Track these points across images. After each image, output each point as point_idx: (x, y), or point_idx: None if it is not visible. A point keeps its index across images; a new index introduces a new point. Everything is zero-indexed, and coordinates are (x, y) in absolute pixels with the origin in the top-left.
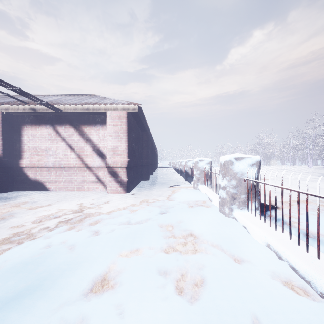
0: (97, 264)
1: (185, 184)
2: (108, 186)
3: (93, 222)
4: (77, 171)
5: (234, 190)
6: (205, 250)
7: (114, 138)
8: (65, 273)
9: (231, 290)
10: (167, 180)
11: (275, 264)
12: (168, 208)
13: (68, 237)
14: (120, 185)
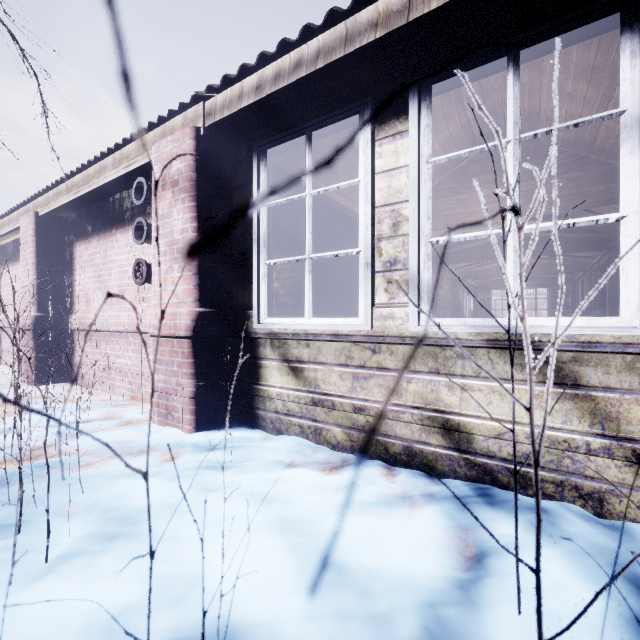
0: None
1: None
2: None
3: None
4: None
5: None
6: None
7: None
8: None
9: None
10: None
11: None
12: None
13: None
14: None
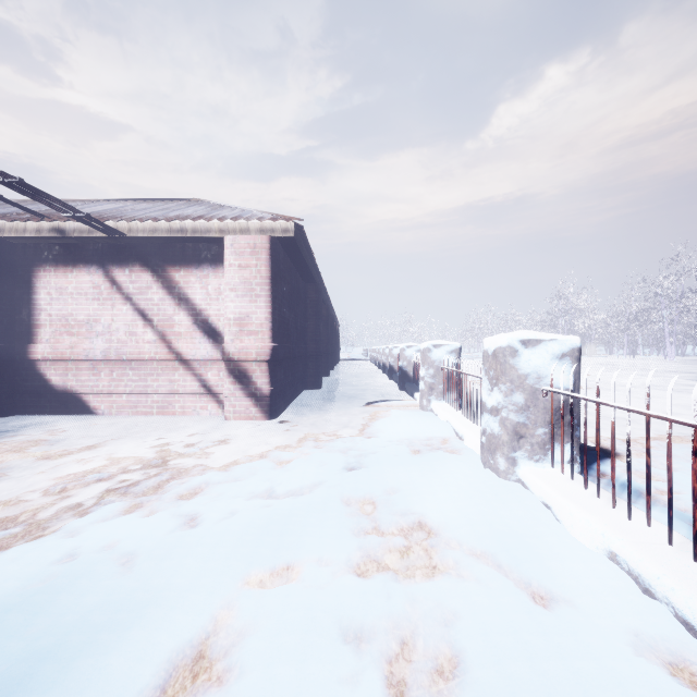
0: (185, 610)
1: (401, 398)
2: (227, 404)
3: (187, 492)
4: (159, 370)
5: (520, 417)
6: (456, 568)
7: (242, 295)
8: (98, 639)
9: (536, 695)
10: (361, 390)
11: (637, 611)
12: (364, 456)
13: (122, 532)
14: (255, 400)
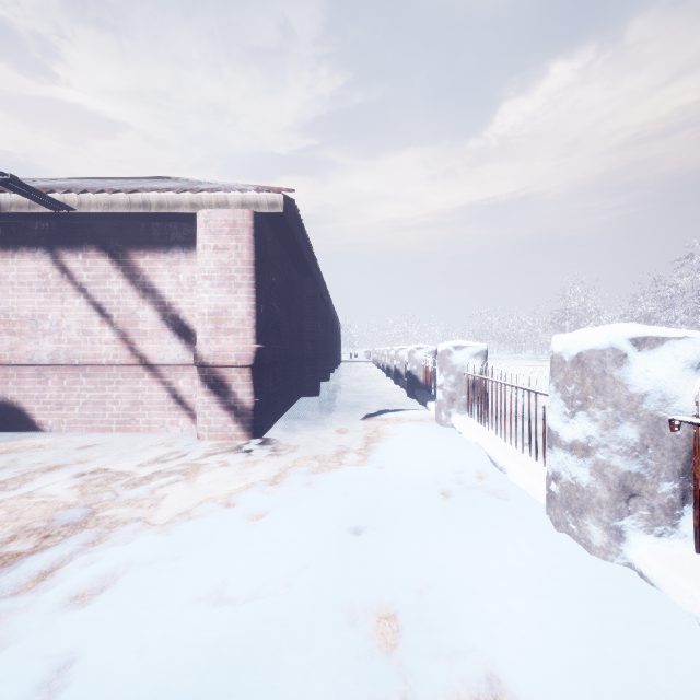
0: None
1: (411, 408)
2: (200, 420)
3: (87, 587)
4: (119, 376)
5: (632, 463)
6: None
7: (218, 285)
8: None
9: None
10: (365, 397)
11: None
12: (374, 504)
13: None
14: (235, 415)
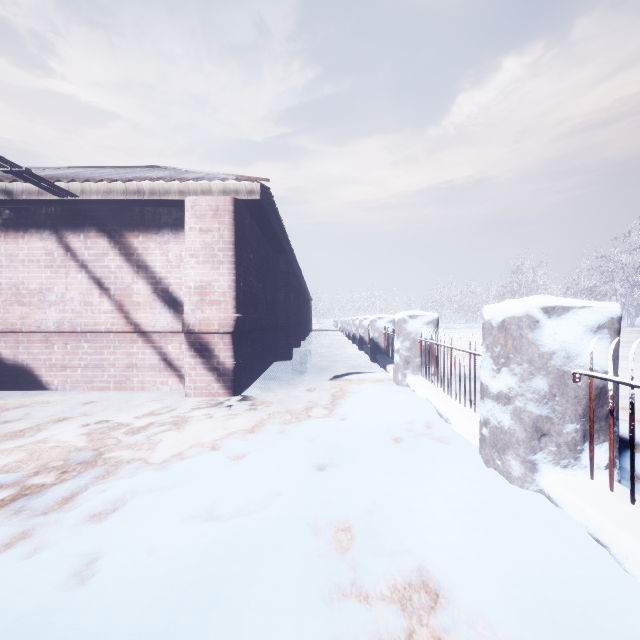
0: None
1: (372, 371)
2: (187, 379)
3: (103, 508)
4: (116, 342)
5: (542, 408)
6: None
7: (203, 262)
8: None
9: None
10: (332, 362)
11: None
12: (336, 447)
13: None
14: (218, 376)
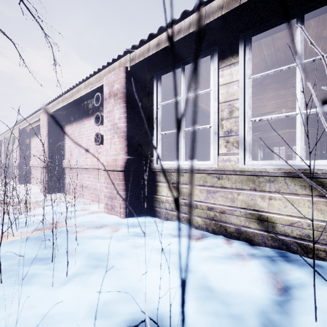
0: None
1: None
2: None
3: None
4: None
5: None
6: None
7: None
8: None
9: None
10: None
11: None
12: None
13: None
14: None
